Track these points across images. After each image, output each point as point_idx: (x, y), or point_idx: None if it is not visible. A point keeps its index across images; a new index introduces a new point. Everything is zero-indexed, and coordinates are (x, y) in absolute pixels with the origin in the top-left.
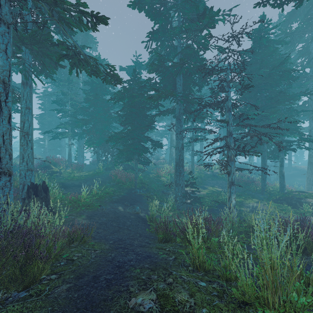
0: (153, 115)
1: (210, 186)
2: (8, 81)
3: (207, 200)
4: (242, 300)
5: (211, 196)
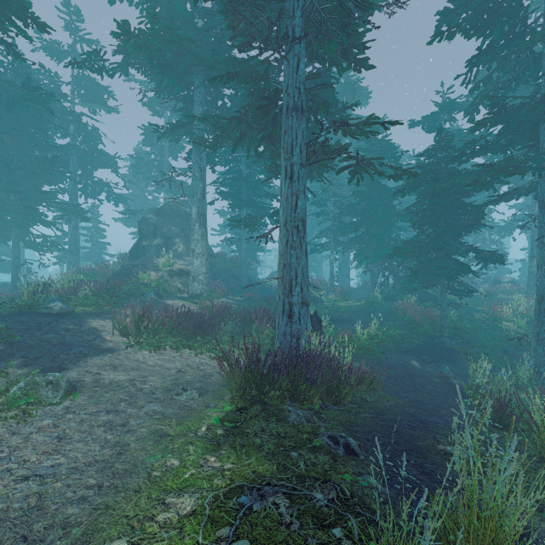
0: (480, 205)
1: None
2: (305, 218)
3: None
4: None
5: None
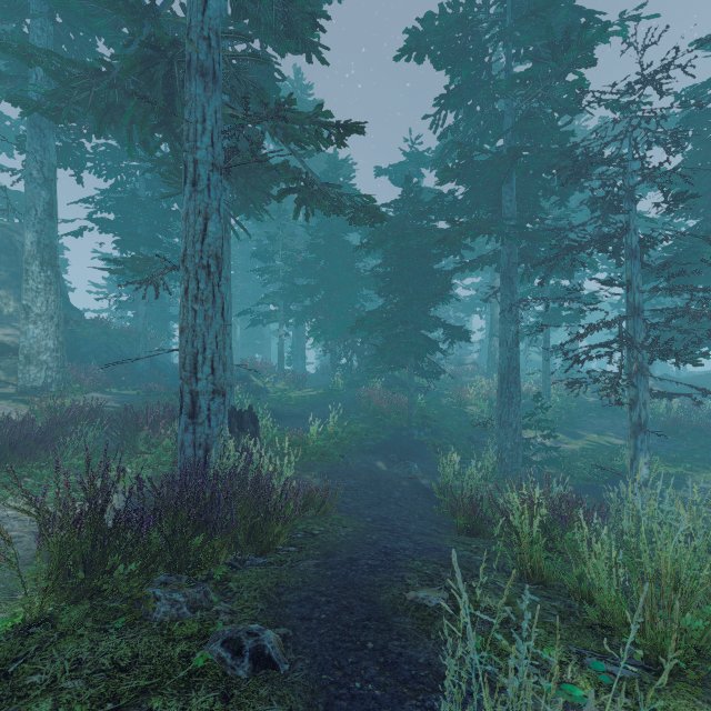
0: (449, 272)
1: (593, 431)
2: (221, 254)
3: (580, 465)
4: (598, 623)
5: (593, 456)
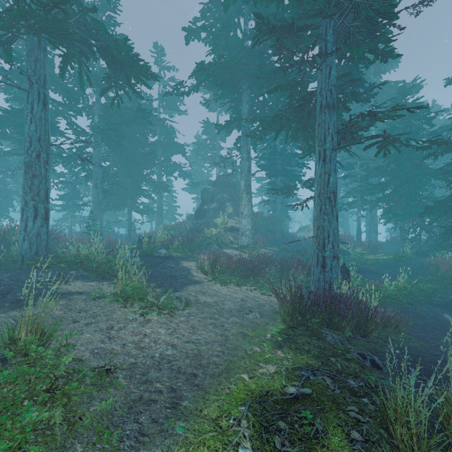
0: None
1: None
2: (335, 190)
3: None
4: None
5: None
